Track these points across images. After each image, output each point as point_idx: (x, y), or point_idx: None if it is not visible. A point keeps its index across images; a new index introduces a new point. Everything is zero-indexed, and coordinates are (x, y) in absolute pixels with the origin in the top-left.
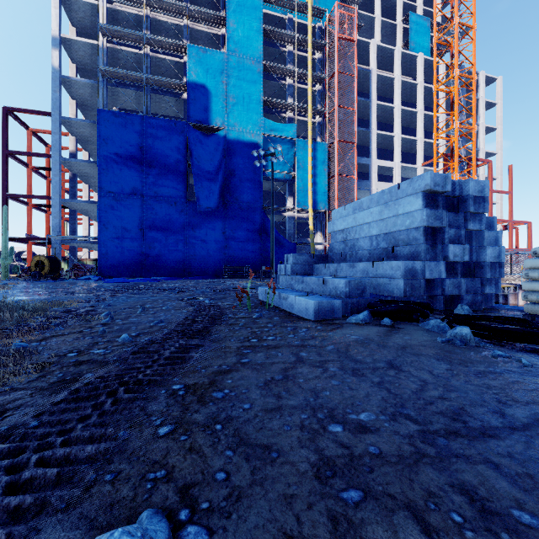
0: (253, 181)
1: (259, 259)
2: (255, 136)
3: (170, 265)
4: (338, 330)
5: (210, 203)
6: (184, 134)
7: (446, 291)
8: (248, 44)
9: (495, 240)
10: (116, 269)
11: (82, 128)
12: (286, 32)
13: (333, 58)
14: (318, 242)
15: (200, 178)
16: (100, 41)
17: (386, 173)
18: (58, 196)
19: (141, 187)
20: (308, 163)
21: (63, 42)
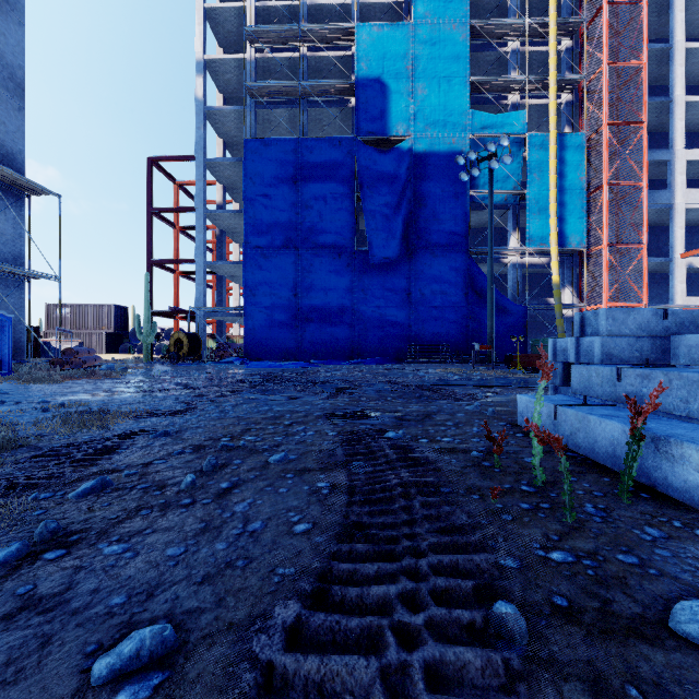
0: (454, 212)
1: (464, 334)
2: (457, 142)
3: (332, 344)
4: None
5: (387, 251)
6: (351, 155)
7: None
8: None
9: None
10: (265, 350)
11: (228, 170)
12: None
13: None
14: (568, 304)
15: (374, 216)
16: (248, 53)
17: None
18: (202, 258)
19: (295, 237)
20: (550, 172)
21: (208, 66)
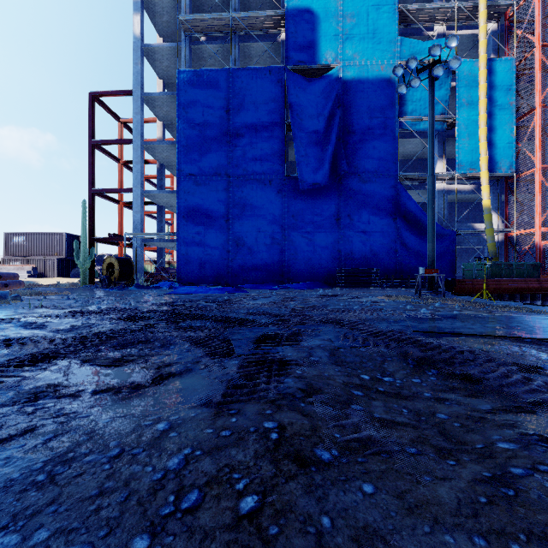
0: (383, 138)
1: (393, 258)
2: (386, 69)
3: (263, 268)
4: None
5: (317, 177)
6: (281, 84)
7: None
8: None
9: None
10: (197, 274)
11: (166, 106)
12: None
13: None
14: (497, 228)
15: (304, 143)
16: None
17: None
18: (139, 187)
19: (226, 164)
20: (479, 96)
21: (146, 7)
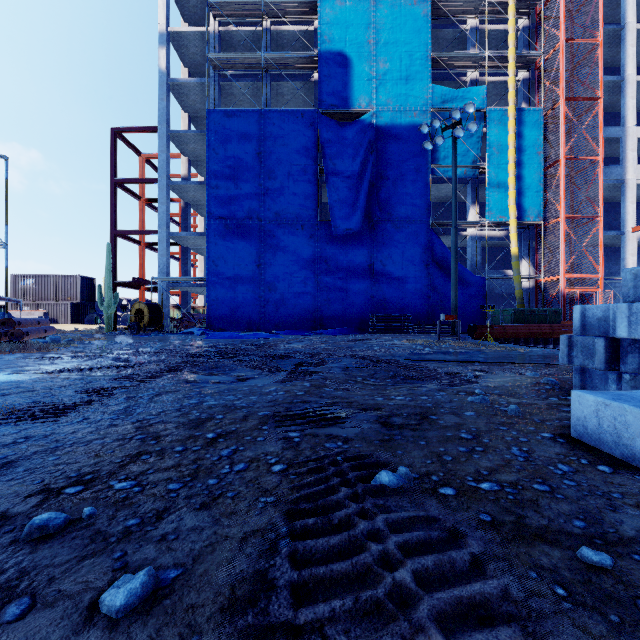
0: (416, 184)
1: (425, 304)
2: (418, 115)
3: (295, 314)
4: None
5: (350, 222)
6: (313, 127)
7: None
8: None
9: None
10: (228, 320)
11: (192, 143)
12: None
13: None
14: (526, 275)
15: (337, 188)
16: (211, 26)
17: None
18: (165, 229)
19: (258, 208)
20: (508, 146)
21: (172, 39)
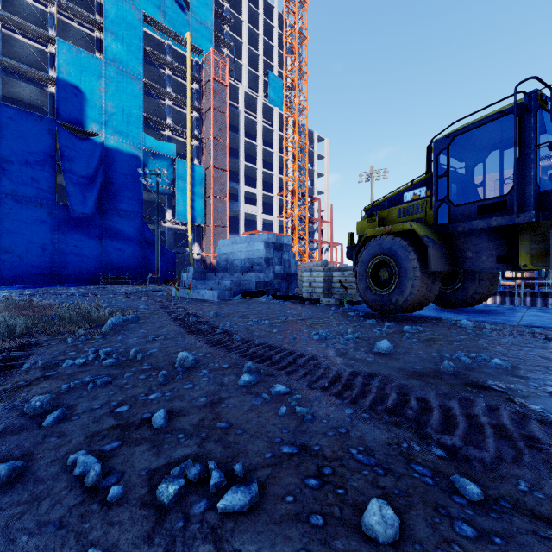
0: (134, 191)
1: (140, 267)
2: (135, 149)
3: (34, 272)
4: (230, 301)
5: (85, 209)
6: (52, 132)
7: (274, 287)
8: (128, 58)
9: (295, 263)
10: None
11: None
12: (167, 58)
13: (209, 94)
14: (196, 253)
15: (74, 182)
16: None
17: (252, 196)
18: None
19: None
20: (187, 182)
21: None
